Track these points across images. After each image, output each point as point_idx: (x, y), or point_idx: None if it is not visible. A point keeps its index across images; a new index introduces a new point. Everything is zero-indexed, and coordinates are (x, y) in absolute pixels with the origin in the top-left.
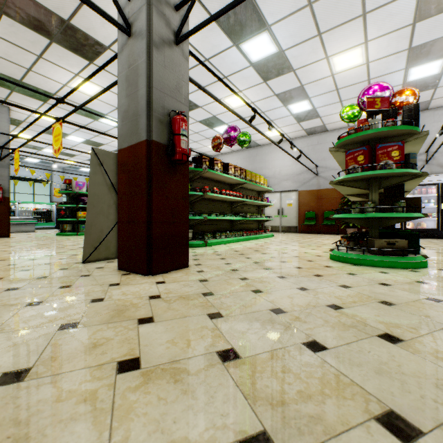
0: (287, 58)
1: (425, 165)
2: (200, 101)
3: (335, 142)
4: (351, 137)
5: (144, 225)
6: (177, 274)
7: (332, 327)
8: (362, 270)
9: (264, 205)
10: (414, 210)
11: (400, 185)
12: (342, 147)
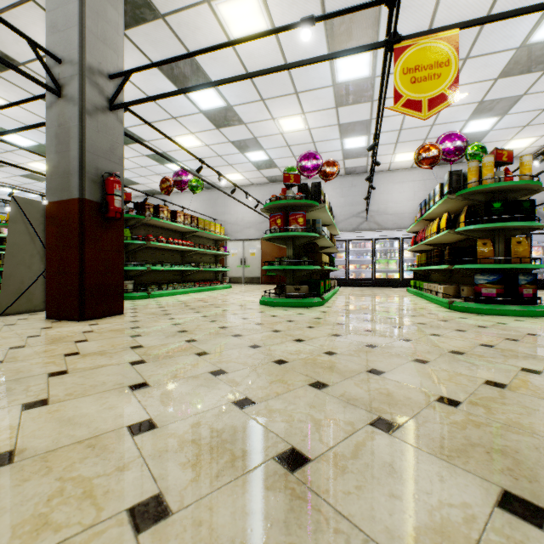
0: (237, 113)
1: (366, 222)
2: (146, 135)
3: (295, 192)
4: (271, 204)
5: (76, 275)
6: (111, 319)
7: (210, 334)
8: (272, 310)
9: (221, 254)
10: (318, 263)
11: (313, 243)
12: (269, 210)
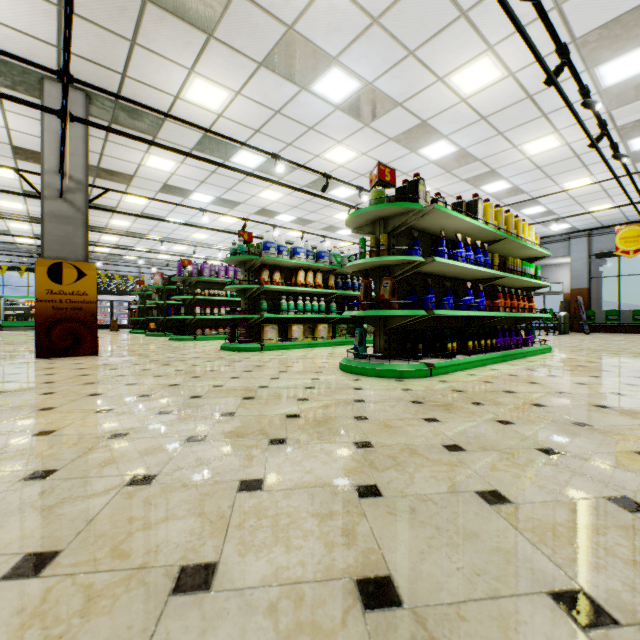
0: None
1: None
2: None
3: None
4: None
5: None
6: None
7: None
8: None
9: None
10: None
11: None
12: None
